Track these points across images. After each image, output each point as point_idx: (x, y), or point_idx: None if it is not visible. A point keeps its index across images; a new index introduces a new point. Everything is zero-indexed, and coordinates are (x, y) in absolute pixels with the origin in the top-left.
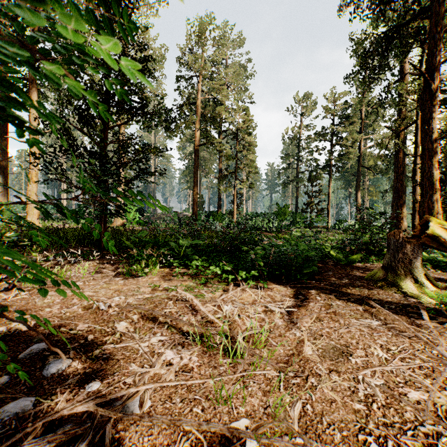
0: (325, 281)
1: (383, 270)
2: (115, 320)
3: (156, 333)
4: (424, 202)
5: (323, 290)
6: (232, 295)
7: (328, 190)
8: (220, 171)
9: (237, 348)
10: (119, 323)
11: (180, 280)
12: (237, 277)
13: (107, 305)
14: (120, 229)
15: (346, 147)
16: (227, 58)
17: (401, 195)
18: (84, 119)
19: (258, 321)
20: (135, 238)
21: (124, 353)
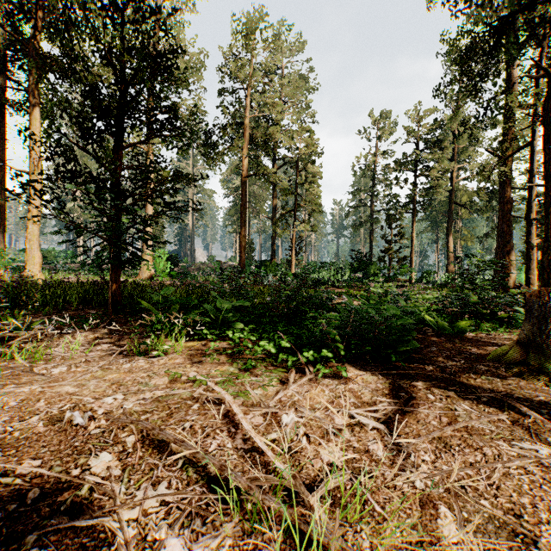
0: (431, 362)
1: (518, 347)
2: (93, 450)
3: (159, 481)
4: (549, 247)
5: (435, 381)
6: (295, 391)
7: (411, 233)
8: (274, 210)
9: (310, 531)
10: (98, 456)
11: (215, 362)
12: (301, 359)
13: (88, 416)
14: (142, 284)
15: (434, 179)
16: (283, 67)
17: (509, 239)
18: (87, 133)
19: (340, 448)
20: (158, 297)
21: (85, 541)
